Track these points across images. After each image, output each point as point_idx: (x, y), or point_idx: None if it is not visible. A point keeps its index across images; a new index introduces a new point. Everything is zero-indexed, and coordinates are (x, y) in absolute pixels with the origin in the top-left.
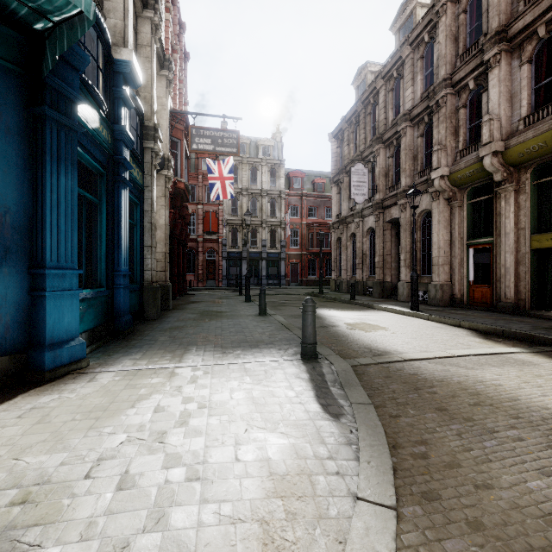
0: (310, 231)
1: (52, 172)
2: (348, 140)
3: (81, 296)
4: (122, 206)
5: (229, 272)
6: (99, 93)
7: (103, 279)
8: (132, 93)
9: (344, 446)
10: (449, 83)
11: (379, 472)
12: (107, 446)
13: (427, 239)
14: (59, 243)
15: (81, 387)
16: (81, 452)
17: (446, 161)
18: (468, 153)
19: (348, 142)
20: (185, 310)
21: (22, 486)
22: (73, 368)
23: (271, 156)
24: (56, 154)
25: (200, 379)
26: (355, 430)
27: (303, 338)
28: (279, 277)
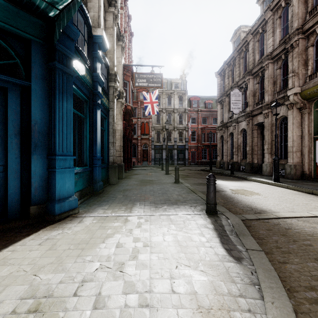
0: (203, 132)
1: (59, 99)
2: (228, 75)
3: (75, 171)
4: (97, 119)
5: (155, 157)
6: (85, 54)
7: (87, 161)
8: (103, 55)
9: (249, 286)
10: (301, 31)
11: (283, 313)
12: (88, 271)
13: (283, 135)
14: (63, 141)
15: (74, 226)
16: (72, 274)
17: (298, 83)
18: (315, 76)
19: (227, 77)
20: (131, 178)
21: (36, 297)
22: (71, 213)
23: (179, 89)
24: (61, 89)
25: (143, 224)
26: (255, 272)
27: (207, 200)
28: (184, 159)
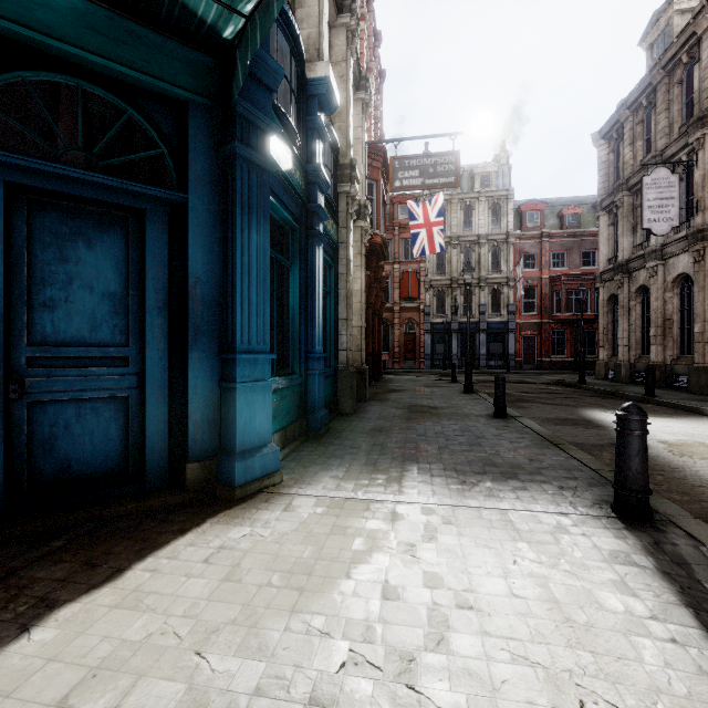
0: (554, 288)
1: (242, 227)
2: (632, 136)
3: (273, 386)
4: (316, 269)
5: (434, 350)
6: (292, 123)
7: (296, 363)
8: (326, 123)
9: None
10: None
11: None
12: (321, 666)
13: None
14: (251, 319)
15: (276, 519)
16: (283, 668)
17: None
18: None
19: (630, 140)
20: (385, 401)
21: None
22: (266, 484)
23: (492, 187)
24: (247, 204)
25: (440, 533)
26: None
27: (619, 478)
28: (504, 356)
